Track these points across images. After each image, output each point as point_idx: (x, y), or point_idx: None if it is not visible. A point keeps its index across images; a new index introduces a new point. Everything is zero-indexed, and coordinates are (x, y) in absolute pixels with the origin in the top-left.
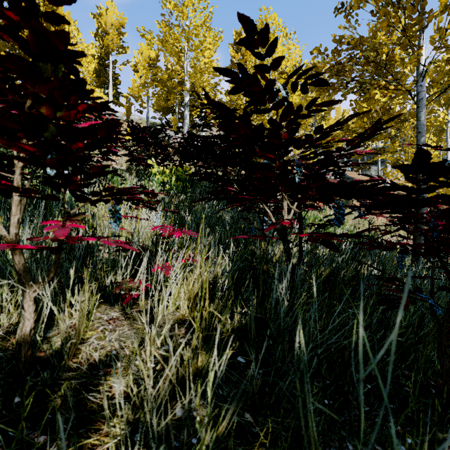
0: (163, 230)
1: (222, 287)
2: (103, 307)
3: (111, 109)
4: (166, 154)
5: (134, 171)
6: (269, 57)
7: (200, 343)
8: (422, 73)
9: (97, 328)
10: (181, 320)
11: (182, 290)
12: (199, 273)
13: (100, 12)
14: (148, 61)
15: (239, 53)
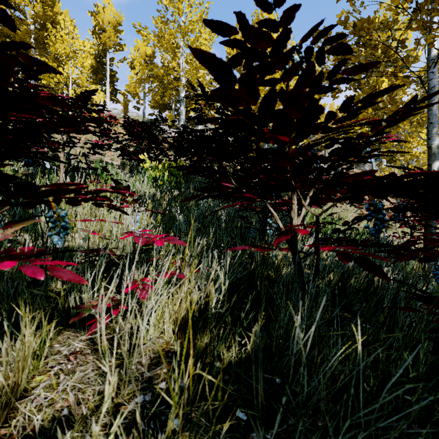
0: (138, 240)
1: (217, 299)
2: (65, 335)
3: (51, 68)
4: (159, 148)
5: (128, 166)
6: (279, 7)
7: (180, 426)
8: (434, 59)
9: (50, 369)
10: (163, 351)
11: (166, 310)
12: (187, 290)
13: (98, 10)
14: (144, 58)
15: (234, 49)
